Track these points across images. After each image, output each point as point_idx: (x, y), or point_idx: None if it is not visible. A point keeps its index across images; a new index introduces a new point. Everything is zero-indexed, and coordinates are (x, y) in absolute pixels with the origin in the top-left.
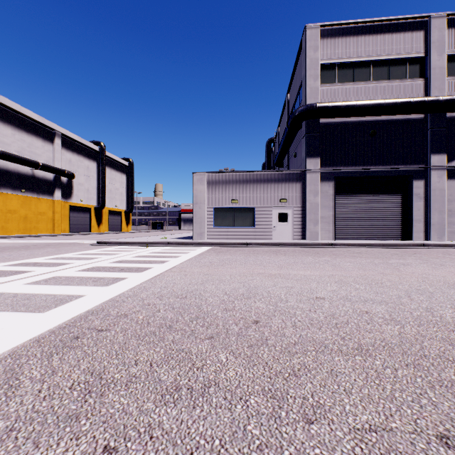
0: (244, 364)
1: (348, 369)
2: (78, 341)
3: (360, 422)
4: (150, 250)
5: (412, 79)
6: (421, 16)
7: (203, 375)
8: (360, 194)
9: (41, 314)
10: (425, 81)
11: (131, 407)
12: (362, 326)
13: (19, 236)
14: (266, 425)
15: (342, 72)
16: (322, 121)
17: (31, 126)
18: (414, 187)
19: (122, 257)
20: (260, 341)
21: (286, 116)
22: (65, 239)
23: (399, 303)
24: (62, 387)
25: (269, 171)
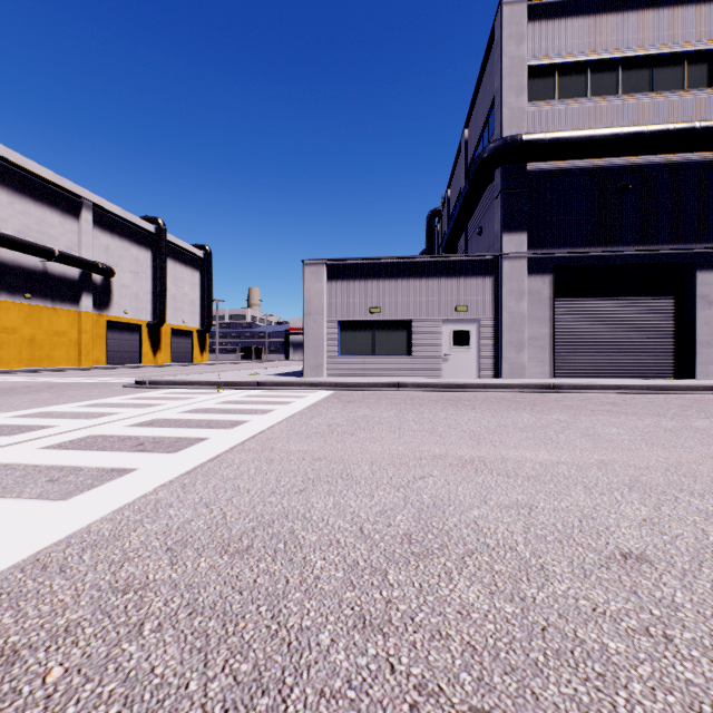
0: None
1: None
2: None
3: None
4: (222, 397)
5: (695, 89)
6: None
7: None
8: (598, 297)
9: None
10: None
11: None
12: None
13: (19, 370)
14: None
15: (566, 81)
16: (531, 167)
17: (42, 191)
18: (699, 283)
19: (161, 413)
20: None
21: (462, 167)
22: (91, 376)
23: None
24: None
25: (437, 257)
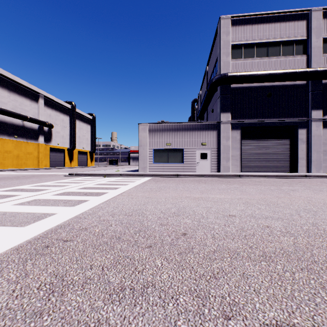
0: (175, 268)
1: (256, 272)
2: (48, 249)
3: (268, 318)
4: (107, 180)
5: (298, 55)
6: (304, 10)
7: (143, 277)
8: (259, 139)
9: (22, 228)
10: (307, 57)
11: (84, 304)
12: (265, 238)
13: (13, 169)
14: (193, 321)
15: (246, 51)
16: (232, 86)
17: (22, 90)
18: (299, 134)
19: (86, 185)
20: (187, 249)
21: (205, 82)
22: (46, 172)
23: (292, 220)
24: (31, 287)
25: (194, 122)
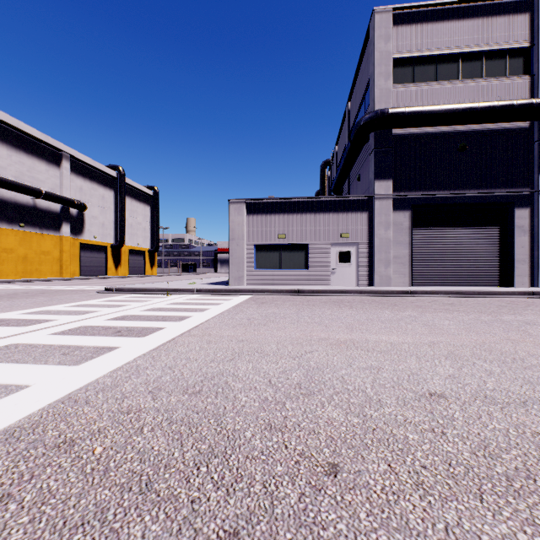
0: None
1: None
2: None
3: None
4: (170, 300)
5: (514, 76)
6: None
7: None
8: (444, 227)
9: None
10: (531, 79)
11: None
12: None
13: (16, 280)
14: None
15: (421, 69)
16: (395, 132)
17: (32, 146)
18: (517, 217)
19: (128, 311)
20: None
21: (346, 130)
22: (70, 285)
23: None
24: None
25: (327, 198)
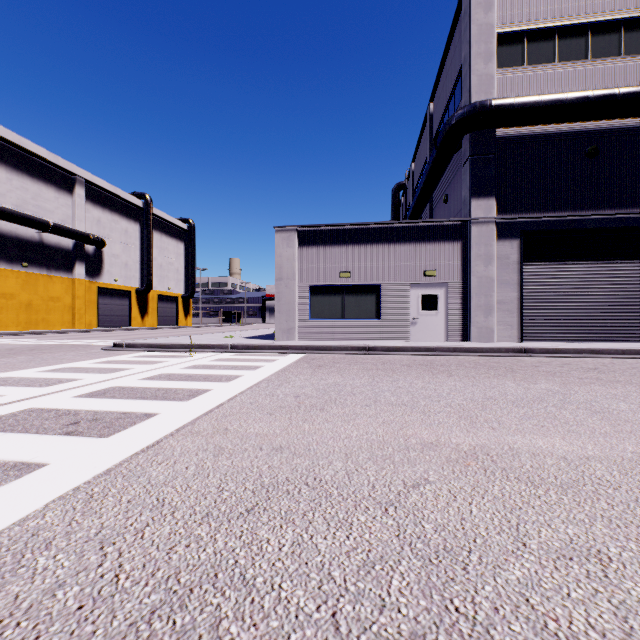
0: None
1: None
2: None
3: None
4: (191, 361)
5: None
6: None
7: None
8: (566, 261)
9: None
10: None
11: None
12: None
13: (15, 333)
14: None
15: (534, 47)
16: (499, 133)
17: (38, 168)
18: None
19: (121, 379)
20: None
21: (427, 140)
22: (78, 339)
23: None
24: None
25: (406, 223)
